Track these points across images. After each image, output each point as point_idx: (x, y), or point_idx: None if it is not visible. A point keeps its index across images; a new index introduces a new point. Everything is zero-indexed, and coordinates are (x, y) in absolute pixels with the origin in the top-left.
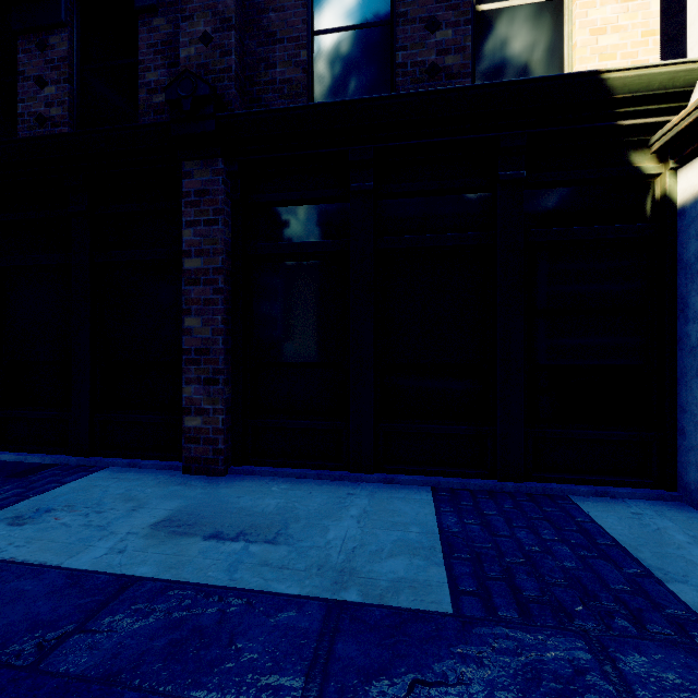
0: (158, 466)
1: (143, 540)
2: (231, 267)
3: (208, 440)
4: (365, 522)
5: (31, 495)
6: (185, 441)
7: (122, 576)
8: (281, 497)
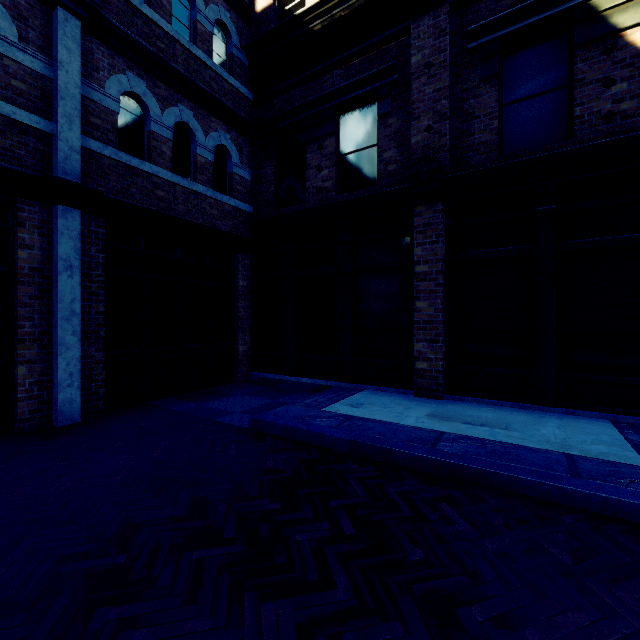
0: (396, 391)
1: (429, 420)
2: (444, 269)
3: (432, 377)
4: (564, 430)
5: (343, 397)
6: (416, 376)
7: (435, 430)
8: (493, 413)
